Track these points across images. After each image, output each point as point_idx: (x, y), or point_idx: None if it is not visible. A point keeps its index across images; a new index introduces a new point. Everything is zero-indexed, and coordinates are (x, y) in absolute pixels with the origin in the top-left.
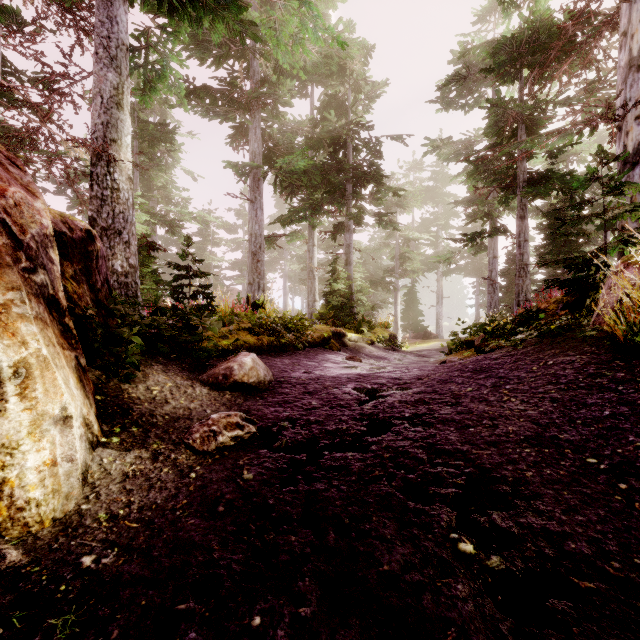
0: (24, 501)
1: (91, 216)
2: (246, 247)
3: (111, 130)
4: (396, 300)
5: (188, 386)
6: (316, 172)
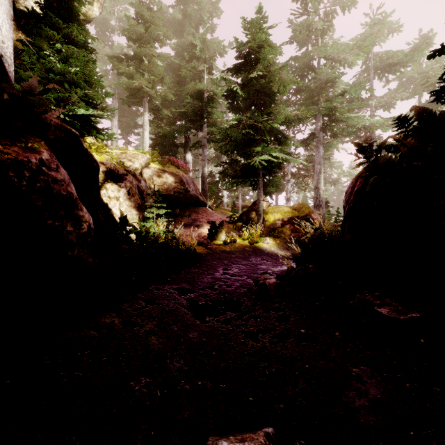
0: None
1: (314, 202)
2: None
3: (319, 180)
4: None
5: None
6: None
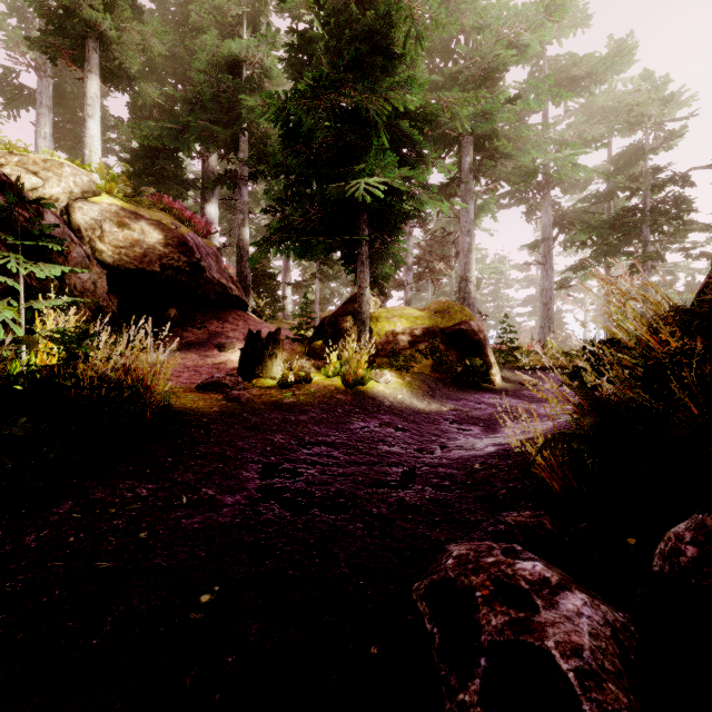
0: (498, 382)
1: None
2: (539, 282)
3: (467, 265)
4: None
5: (516, 375)
6: (606, 225)
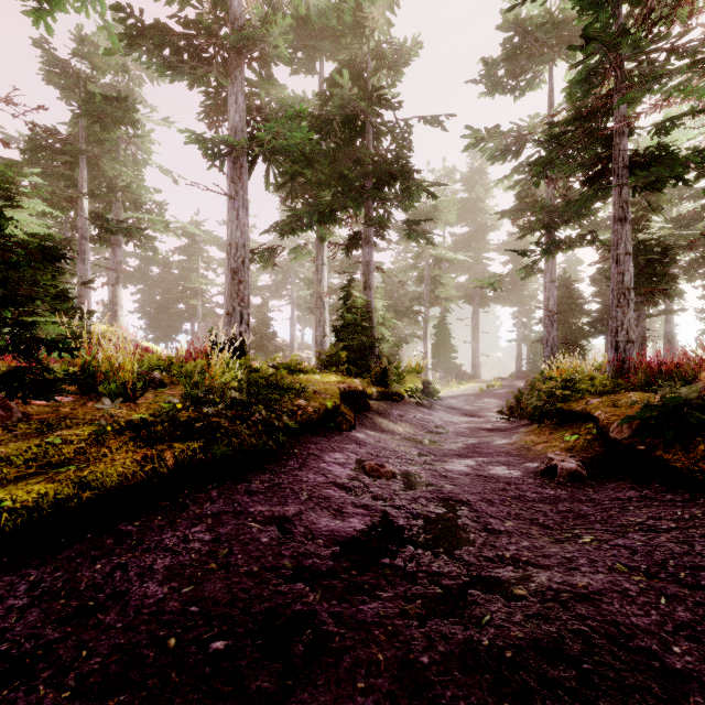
0: None
1: None
2: None
3: None
4: (426, 334)
5: None
6: (324, 162)
